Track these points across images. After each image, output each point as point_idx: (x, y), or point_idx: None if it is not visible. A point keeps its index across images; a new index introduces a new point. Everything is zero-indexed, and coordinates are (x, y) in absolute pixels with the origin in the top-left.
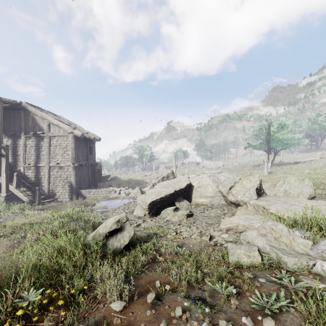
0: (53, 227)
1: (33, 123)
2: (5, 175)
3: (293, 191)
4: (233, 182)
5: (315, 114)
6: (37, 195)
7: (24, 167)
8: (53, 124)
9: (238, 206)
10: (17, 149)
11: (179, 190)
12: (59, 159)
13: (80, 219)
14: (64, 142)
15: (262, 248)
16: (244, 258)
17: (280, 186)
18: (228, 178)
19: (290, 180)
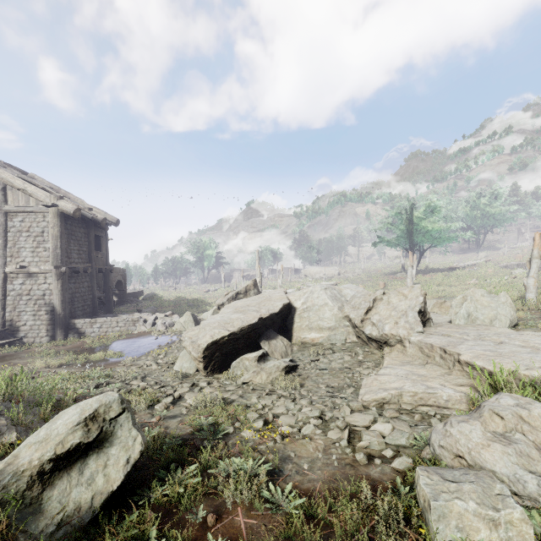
0: None
1: None
2: None
3: (481, 314)
4: (372, 300)
5: (476, 194)
6: None
7: None
8: (13, 188)
9: (385, 345)
10: None
11: (269, 317)
12: (26, 258)
13: (20, 397)
14: (39, 224)
15: (508, 481)
16: (481, 530)
17: (458, 305)
18: (360, 292)
19: (475, 294)
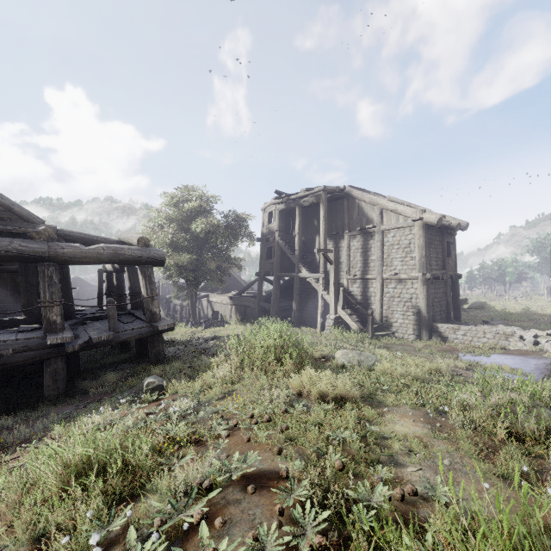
0: (495, 407)
1: (359, 214)
2: (334, 290)
3: None
4: None
5: None
6: (369, 322)
7: (348, 279)
8: (387, 210)
9: None
10: (339, 254)
11: None
12: (397, 266)
13: None
14: (406, 237)
15: None
16: None
17: None
18: None
19: None
